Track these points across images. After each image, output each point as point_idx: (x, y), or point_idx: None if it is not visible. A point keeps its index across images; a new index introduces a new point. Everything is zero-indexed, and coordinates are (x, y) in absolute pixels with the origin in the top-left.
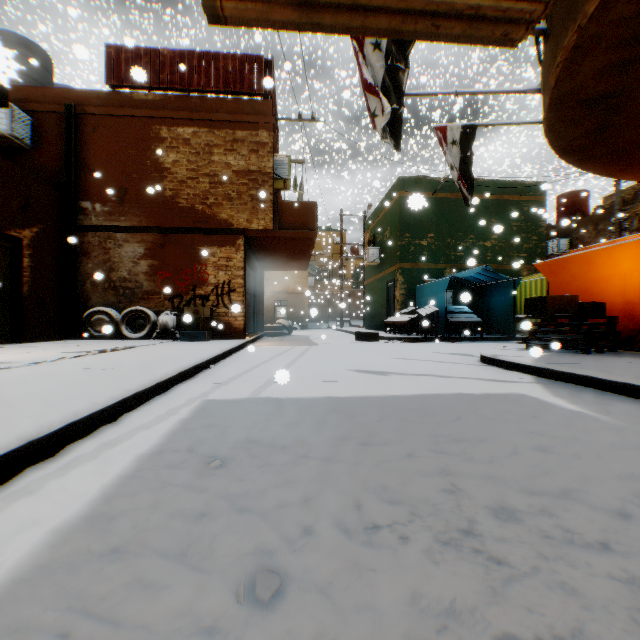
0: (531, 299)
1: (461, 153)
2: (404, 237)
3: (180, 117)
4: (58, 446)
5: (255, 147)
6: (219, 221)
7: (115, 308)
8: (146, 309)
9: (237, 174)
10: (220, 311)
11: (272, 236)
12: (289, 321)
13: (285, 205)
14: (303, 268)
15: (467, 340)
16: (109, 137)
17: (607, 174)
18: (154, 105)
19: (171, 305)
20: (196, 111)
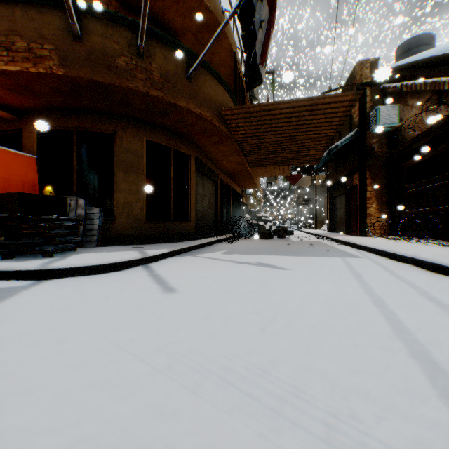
0: (40, 196)
1: None
2: None
3: None
4: (368, 251)
5: None
6: None
7: None
8: None
9: None
10: None
11: None
12: None
13: None
14: None
15: None
16: None
17: (12, 78)
18: None
19: None
20: None
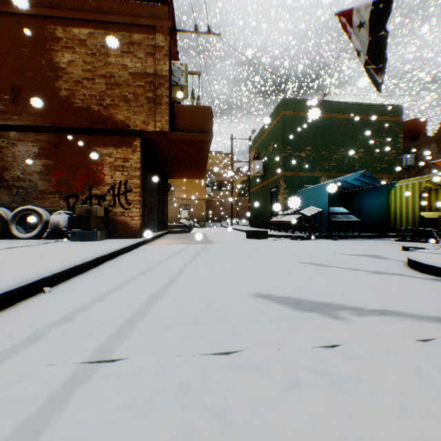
0: None
1: (369, 36)
2: (286, 149)
3: (76, 18)
4: None
5: (151, 51)
6: (115, 122)
7: (8, 207)
8: (39, 208)
9: (133, 76)
10: (116, 211)
11: (168, 138)
12: (191, 221)
13: (181, 109)
14: (201, 176)
15: (345, 237)
16: (2, 35)
17: None
18: (49, 5)
19: (67, 204)
20: (92, 13)
